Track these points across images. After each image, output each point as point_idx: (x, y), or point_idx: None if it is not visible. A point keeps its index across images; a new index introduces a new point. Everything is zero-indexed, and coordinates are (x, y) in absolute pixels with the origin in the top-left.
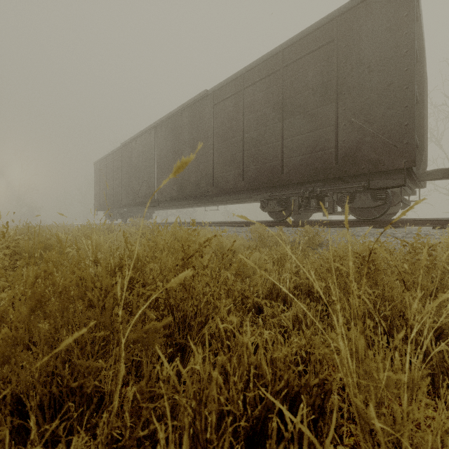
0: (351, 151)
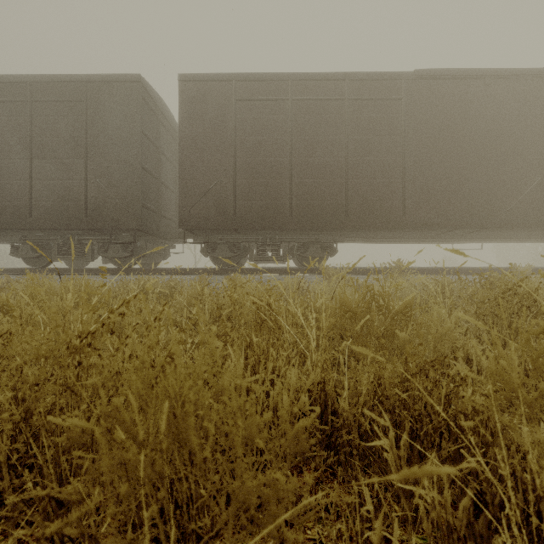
0: (98, 207)
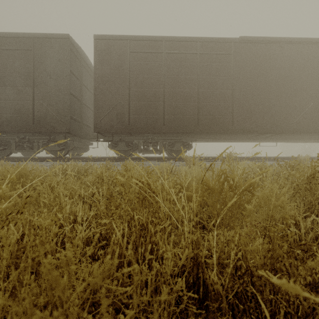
0: (41, 118)
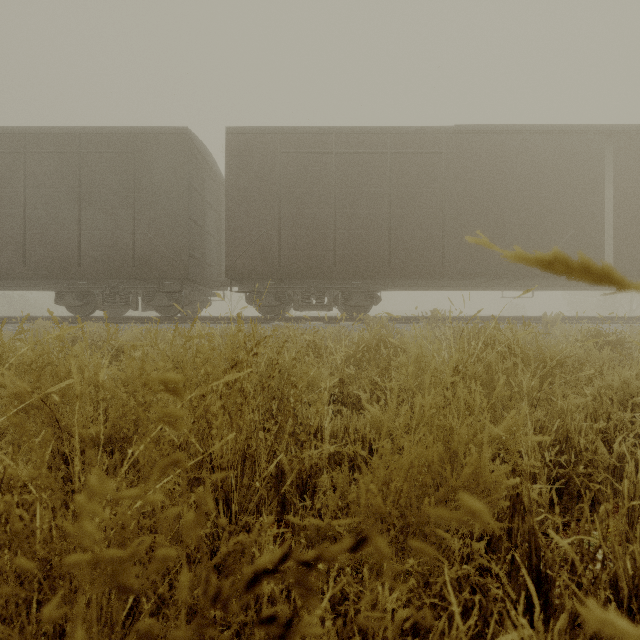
0: (146, 257)
